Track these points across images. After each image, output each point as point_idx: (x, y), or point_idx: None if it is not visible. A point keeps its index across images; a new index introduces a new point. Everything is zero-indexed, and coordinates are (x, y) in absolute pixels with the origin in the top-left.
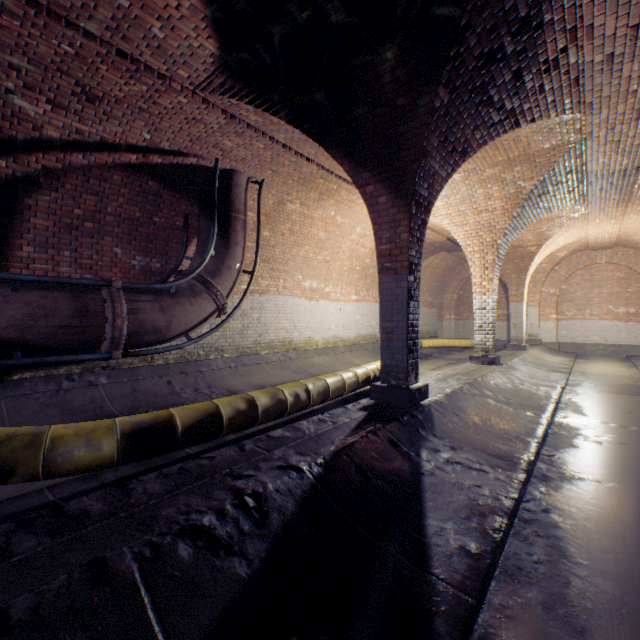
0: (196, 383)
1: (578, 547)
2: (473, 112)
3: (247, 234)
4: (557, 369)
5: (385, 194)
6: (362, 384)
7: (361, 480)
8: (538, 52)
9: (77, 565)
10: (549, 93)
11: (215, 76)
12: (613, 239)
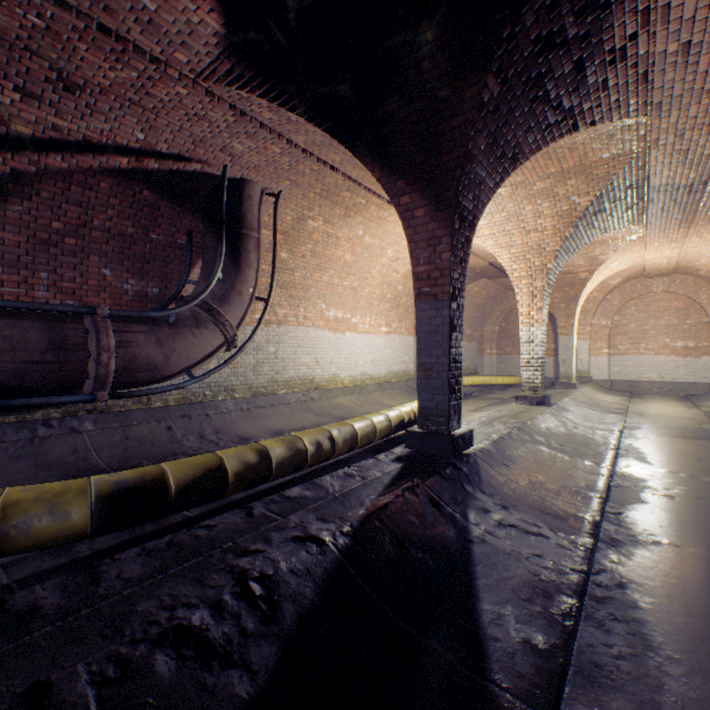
0: (201, 428)
1: (666, 635)
2: (527, 110)
3: (261, 255)
4: (612, 410)
5: (423, 206)
6: (395, 429)
7: (397, 552)
8: (604, 38)
9: (7, 696)
10: (613, 90)
11: (220, 61)
12: (671, 265)
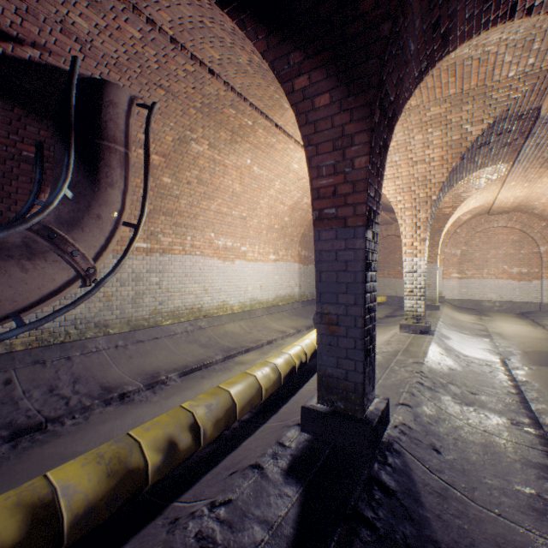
0: (55, 378)
1: None
2: None
3: (131, 174)
4: (478, 332)
5: (328, 89)
6: (285, 380)
7: None
8: None
9: None
10: None
11: None
12: (515, 204)
